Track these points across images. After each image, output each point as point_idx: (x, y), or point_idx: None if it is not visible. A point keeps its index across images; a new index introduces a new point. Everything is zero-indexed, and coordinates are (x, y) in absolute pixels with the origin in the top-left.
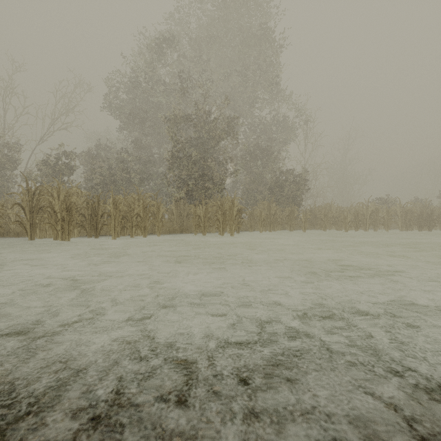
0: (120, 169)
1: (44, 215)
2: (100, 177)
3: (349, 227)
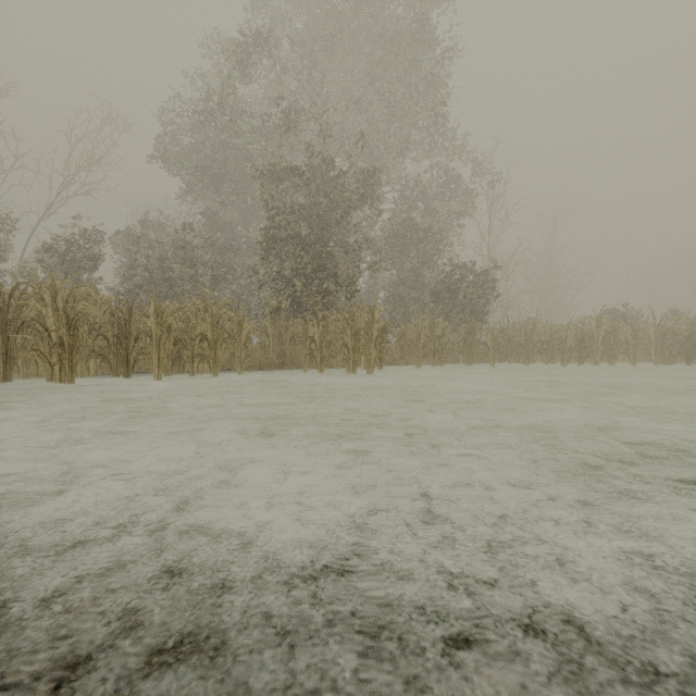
0: (180, 261)
1: (26, 335)
2: (145, 273)
3: (568, 359)
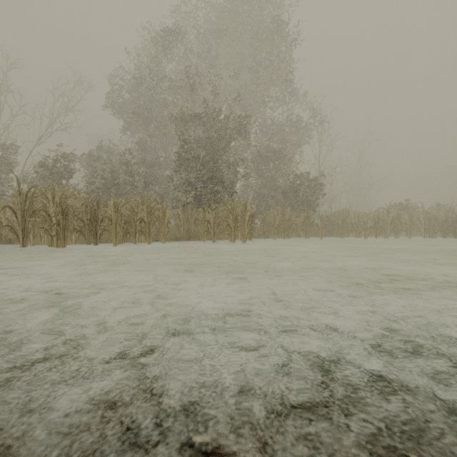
0: (123, 172)
1: (37, 219)
2: (102, 180)
3: (369, 234)
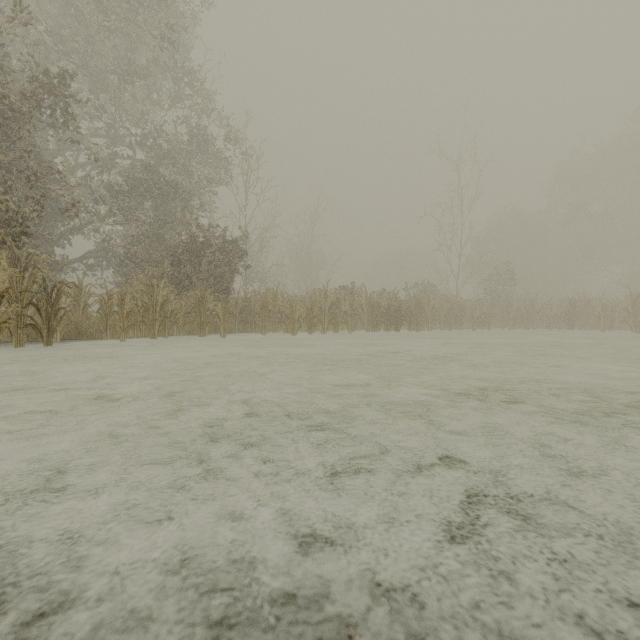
0: None
1: None
2: None
3: (298, 328)
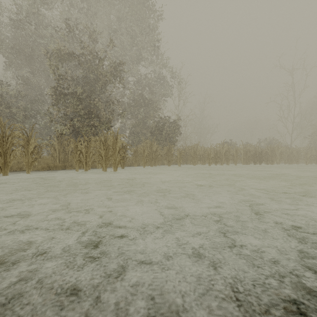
0: None
1: None
2: None
3: (211, 162)
